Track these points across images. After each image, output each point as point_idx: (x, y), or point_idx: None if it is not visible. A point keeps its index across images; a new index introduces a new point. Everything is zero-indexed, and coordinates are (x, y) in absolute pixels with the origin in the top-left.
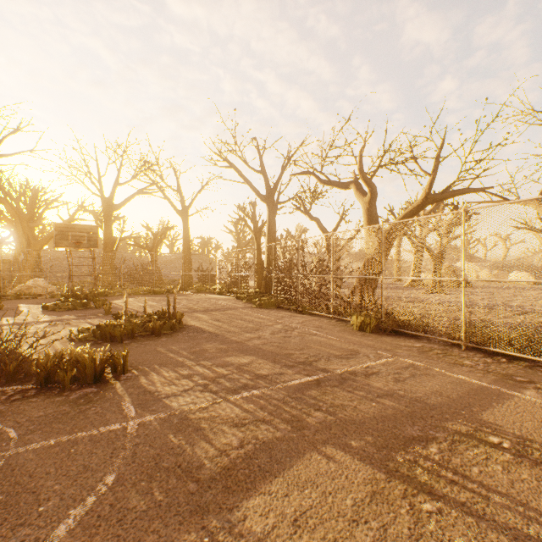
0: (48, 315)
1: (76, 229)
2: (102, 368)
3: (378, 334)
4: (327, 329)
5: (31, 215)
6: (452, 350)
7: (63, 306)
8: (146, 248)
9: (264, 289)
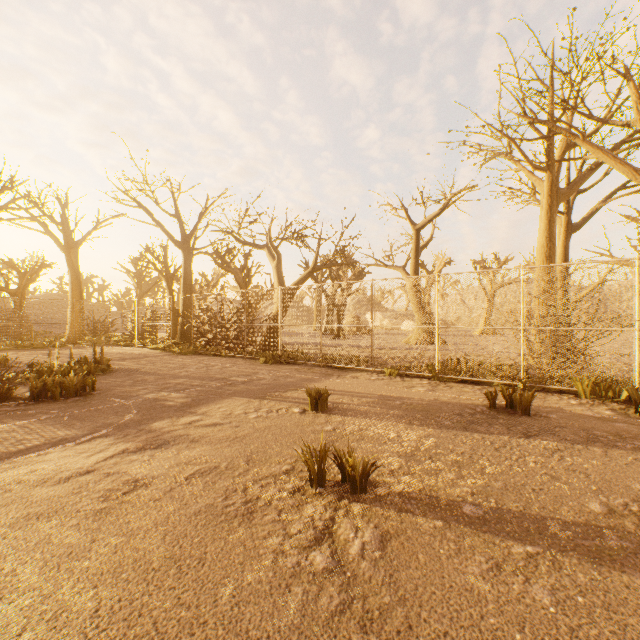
0: None
1: None
2: (82, 386)
3: (276, 365)
4: (241, 364)
5: None
6: (315, 368)
7: None
8: (8, 290)
9: (180, 339)
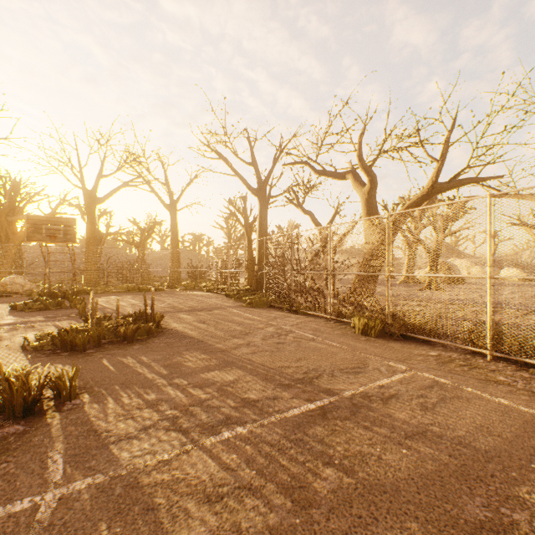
0: (14, 316)
1: (51, 222)
2: (37, 396)
3: (385, 339)
4: (325, 332)
5: (10, 208)
6: (476, 360)
7: (34, 306)
8: (133, 244)
9: (255, 286)
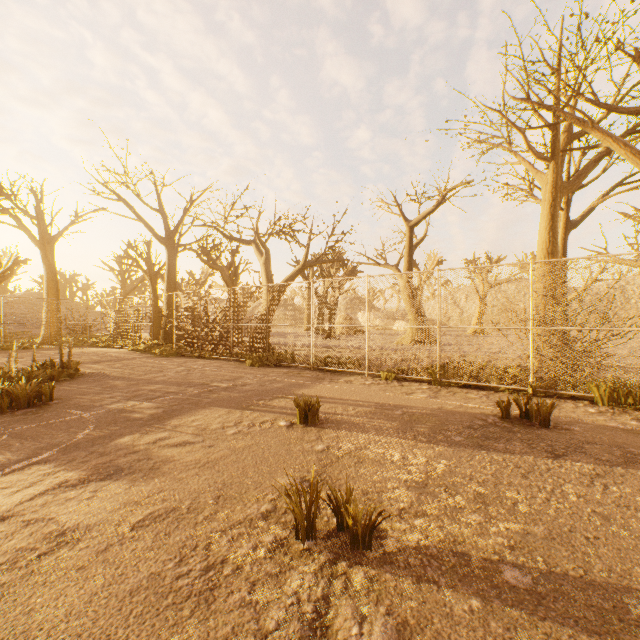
0: None
1: None
2: (36, 396)
3: (264, 367)
4: (225, 367)
5: None
6: (305, 371)
7: None
8: None
9: (163, 339)
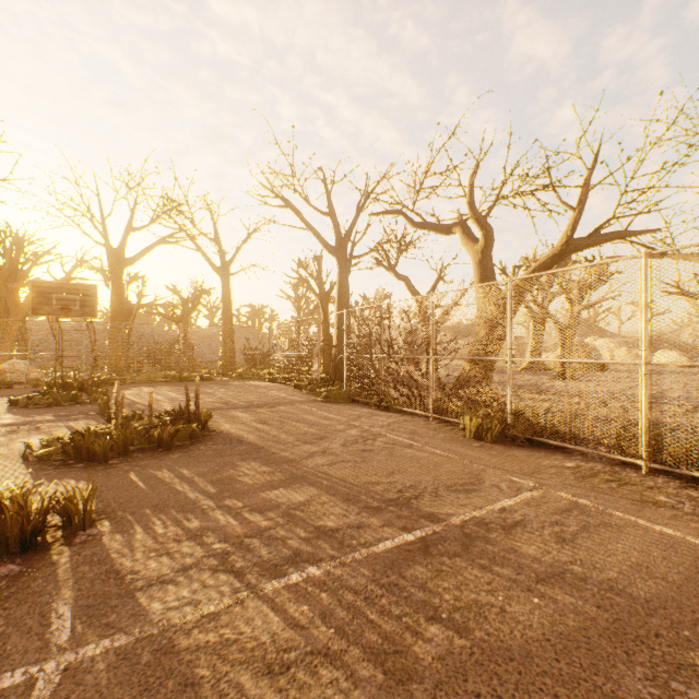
0: (14, 414)
1: (64, 290)
2: (38, 525)
3: (505, 446)
4: (426, 436)
5: (11, 272)
6: (627, 473)
7: (41, 401)
8: (173, 318)
9: (333, 374)
